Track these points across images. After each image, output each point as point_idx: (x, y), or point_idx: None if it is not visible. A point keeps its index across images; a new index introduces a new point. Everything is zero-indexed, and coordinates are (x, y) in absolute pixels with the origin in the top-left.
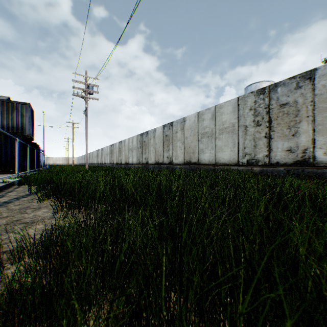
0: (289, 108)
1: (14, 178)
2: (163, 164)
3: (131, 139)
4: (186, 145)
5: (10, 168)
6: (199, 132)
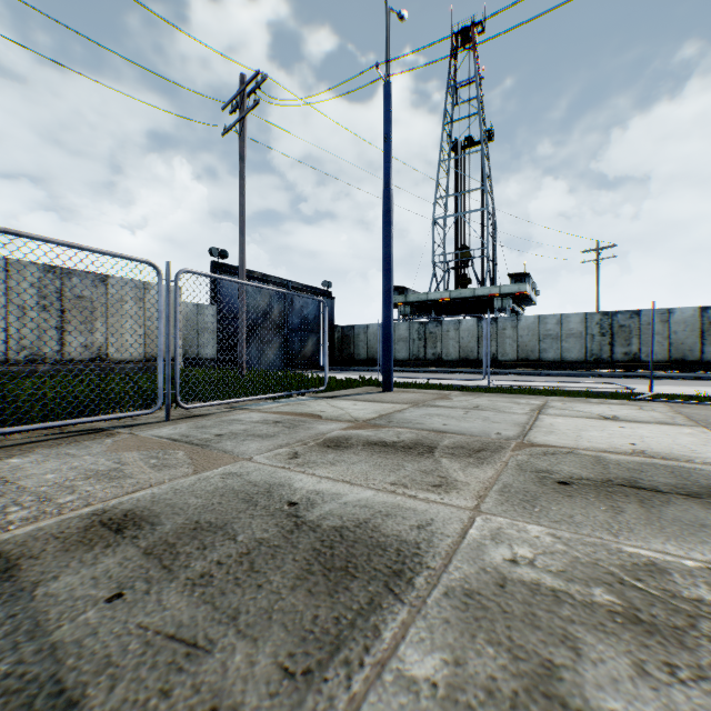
0: (88, 303)
1: None
2: None
3: None
4: None
5: None
6: None
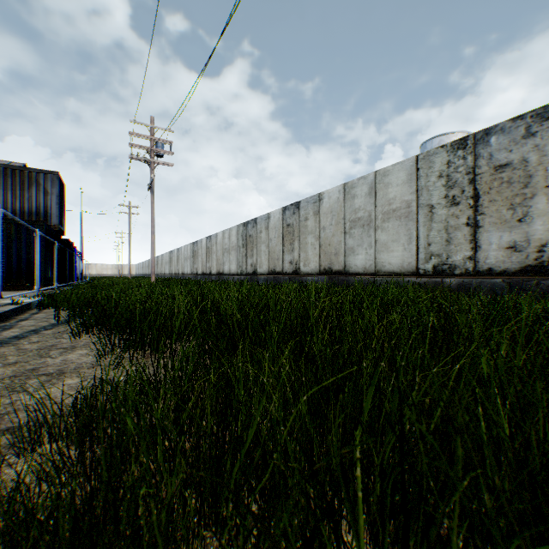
0: (513, 172)
1: (32, 296)
2: (282, 275)
3: (228, 233)
4: (323, 242)
5: (25, 281)
6: (347, 218)
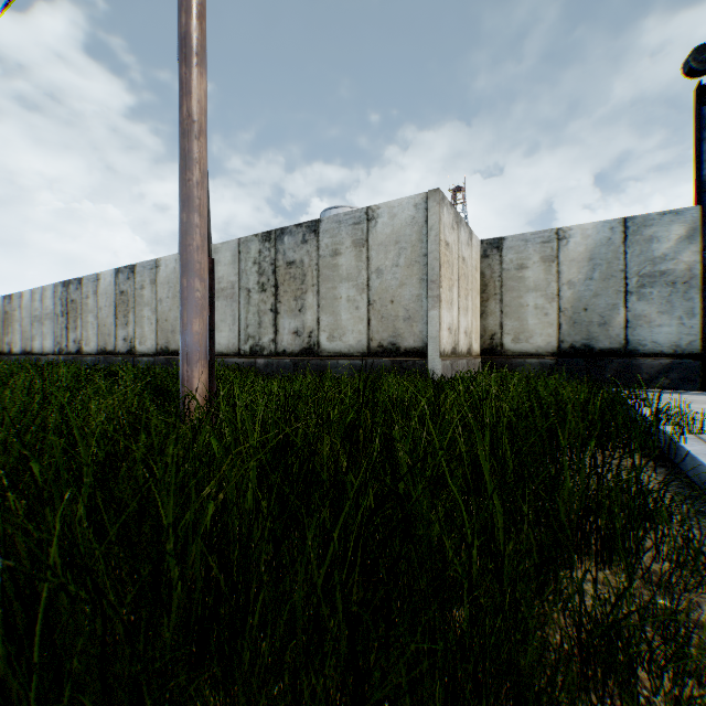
0: (297, 270)
1: None
2: (116, 355)
3: (40, 293)
4: (160, 316)
5: None
6: None
